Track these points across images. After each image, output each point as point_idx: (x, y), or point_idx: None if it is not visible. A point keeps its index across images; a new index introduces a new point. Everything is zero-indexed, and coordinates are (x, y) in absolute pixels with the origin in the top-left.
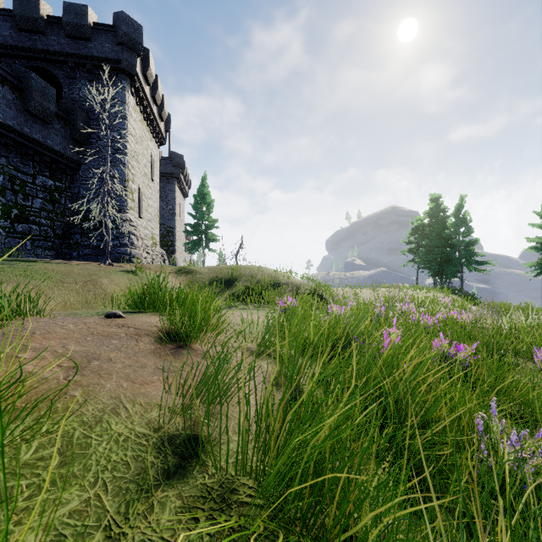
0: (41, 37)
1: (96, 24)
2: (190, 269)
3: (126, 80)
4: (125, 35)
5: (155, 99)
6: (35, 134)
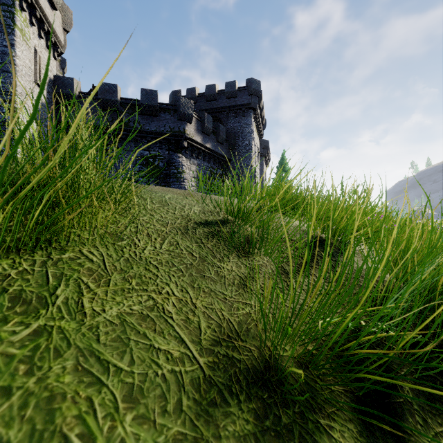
0: (215, 102)
1: (238, 88)
2: None
3: (252, 112)
4: (253, 89)
5: (261, 115)
6: (218, 150)
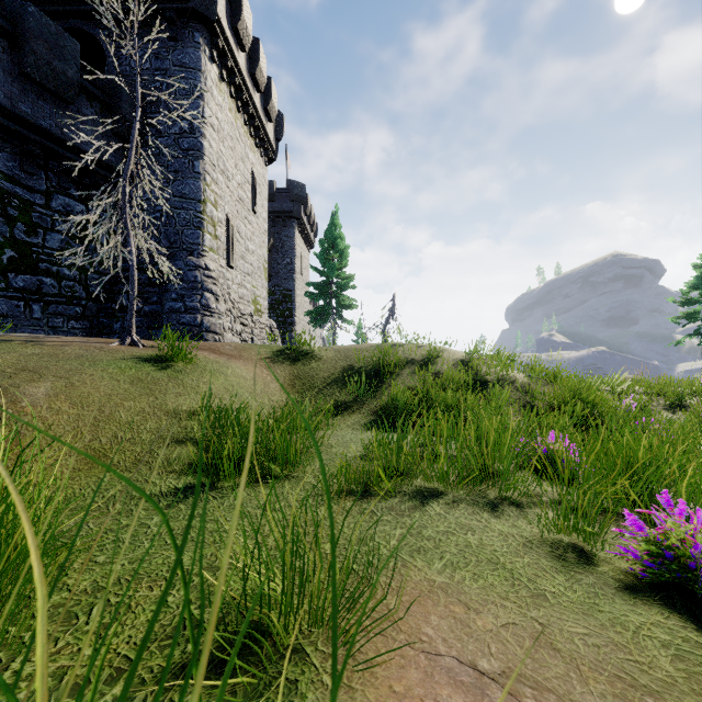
0: None
1: None
2: (301, 352)
3: (202, 33)
4: None
5: (255, 79)
6: (42, 118)
